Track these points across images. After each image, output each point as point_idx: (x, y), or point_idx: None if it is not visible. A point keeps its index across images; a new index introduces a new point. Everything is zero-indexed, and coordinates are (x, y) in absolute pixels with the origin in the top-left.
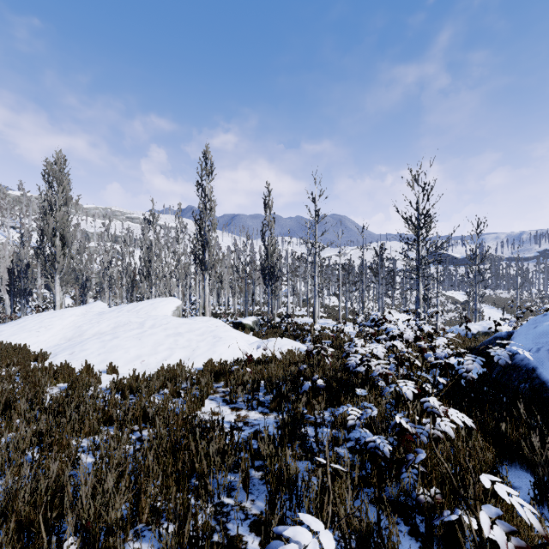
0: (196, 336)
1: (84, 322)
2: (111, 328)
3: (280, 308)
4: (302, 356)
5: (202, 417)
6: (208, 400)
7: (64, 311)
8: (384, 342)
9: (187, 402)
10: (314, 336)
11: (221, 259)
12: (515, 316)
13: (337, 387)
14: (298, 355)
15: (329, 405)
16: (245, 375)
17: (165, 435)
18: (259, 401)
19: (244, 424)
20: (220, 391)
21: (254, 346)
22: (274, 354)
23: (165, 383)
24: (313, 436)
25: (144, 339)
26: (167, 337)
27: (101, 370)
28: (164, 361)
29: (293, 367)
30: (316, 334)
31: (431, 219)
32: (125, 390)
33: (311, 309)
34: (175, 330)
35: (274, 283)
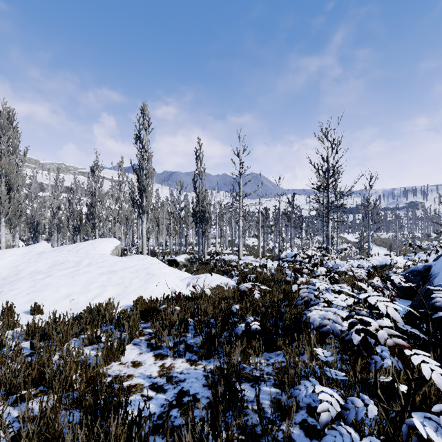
0: (129, 273)
1: (22, 262)
2: (48, 267)
3: (210, 247)
4: (230, 291)
5: (120, 370)
6: (131, 345)
7: (5, 251)
8: (305, 276)
9: (102, 353)
10: (239, 271)
11: (160, 207)
12: (393, 253)
13: (271, 328)
14: (226, 290)
15: (264, 349)
16: (174, 314)
17: (35, 433)
18: (187, 346)
19: (167, 380)
20: (146, 333)
21: (185, 281)
22: (204, 290)
23: (88, 325)
24: (251, 400)
25: (77, 277)
26: (101, 275)
27: (26, 310)
28: (94, 299)
29: (223, 303)
30: (242, 270)
31: (337, 170)
32: (35, 338)
33: (235, 248)
34: (110, 268)
35: (205, 226)
